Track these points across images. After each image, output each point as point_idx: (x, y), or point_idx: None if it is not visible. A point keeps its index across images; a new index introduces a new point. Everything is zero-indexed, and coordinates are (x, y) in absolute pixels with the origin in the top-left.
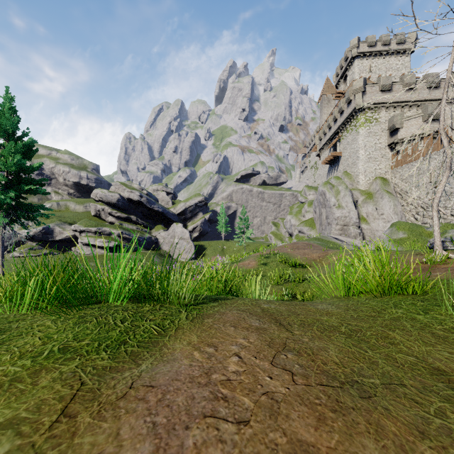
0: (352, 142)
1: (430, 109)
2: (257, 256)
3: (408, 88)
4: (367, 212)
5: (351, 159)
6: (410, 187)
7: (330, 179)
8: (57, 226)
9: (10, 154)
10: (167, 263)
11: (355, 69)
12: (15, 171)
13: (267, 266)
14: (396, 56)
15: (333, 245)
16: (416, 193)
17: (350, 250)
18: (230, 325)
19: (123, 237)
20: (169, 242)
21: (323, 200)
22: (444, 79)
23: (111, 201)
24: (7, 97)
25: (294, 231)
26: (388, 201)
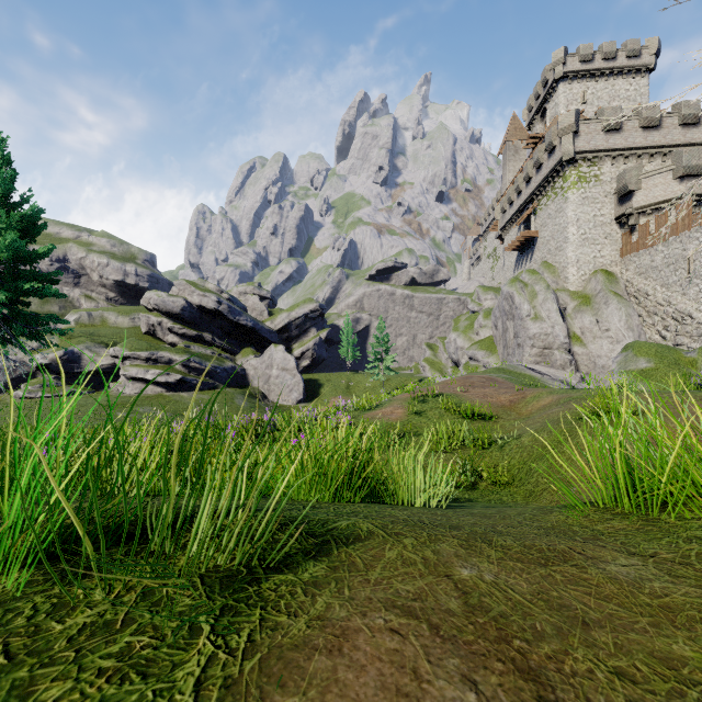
0: (557, 214)
1: (686, 158)
2: (406, 399)
3: (649, 125)
4: (581, 327)
5: (554, 241)
6: (653, 286)
7: (521, 273)
8: (87, 350)
9: None
10: (259, 408)
11: (560, 99)
12: (8, 259)
13: (423, 417)
14: (625, 77)
15: (528, 380)
16: (663, 295)
17: (564, 390)
18: None
19: (190, 367)
20: (263, 375)
21: (509, 307)
22: None
23: (172, 311)
24: None
25: (462, 358)
26: (617, 308)
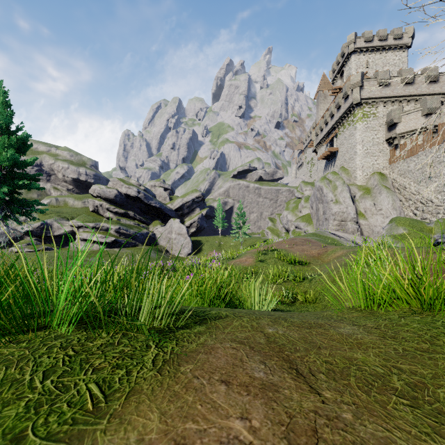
0: (350, 137)
1: (429, 103)
2: (255, 252)
3: (407, 82)
4: (364, 207)
5: (348, 154)
6: (409, 182)
7: (327, 174)
8: (56, 222)
9: (3, 148)
10: (164, 258)
11: (352, 65)
12: (8, 166)
13: (264, 263)
14: (393, 51)
15: (331, 240)
16: (415, 188)
17: (351, 247)
18: (220, 380)
19: (120, 232)
20: (166, 238)
21: (320, 195)
22: (443, 73)
23: (109, 197)
24: (1, 91)
25: (291, 227)
26: (386, 196)
